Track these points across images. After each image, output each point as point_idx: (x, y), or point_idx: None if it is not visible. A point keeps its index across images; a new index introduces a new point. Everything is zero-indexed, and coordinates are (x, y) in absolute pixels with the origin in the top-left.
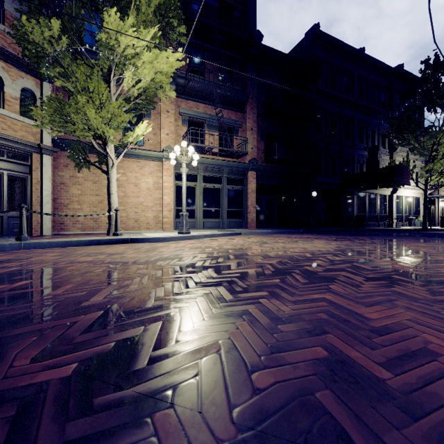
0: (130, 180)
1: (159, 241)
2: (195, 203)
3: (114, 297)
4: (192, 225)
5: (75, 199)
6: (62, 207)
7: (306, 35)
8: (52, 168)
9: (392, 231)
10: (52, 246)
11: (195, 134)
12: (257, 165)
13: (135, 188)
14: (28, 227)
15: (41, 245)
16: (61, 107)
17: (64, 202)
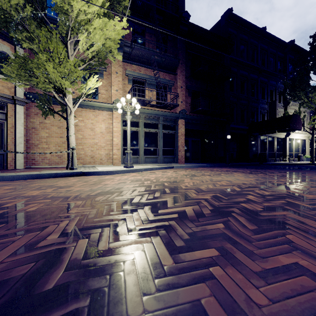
0: (87, 125)
1: (107, 174)
2: (138, 144)
3: (13, 262)
4: (136, 161)
5: (43, 140)
6: (33, 147)
7: (222, 17)
8: (25, 116)
9: (288, 165)
10: (14, 179)
11: (138, 90)
12: (185, 114)
13: (91, 132)
14: (5, 162)
15: (4, 178)
16: (25, 64)
17: (35, 143)
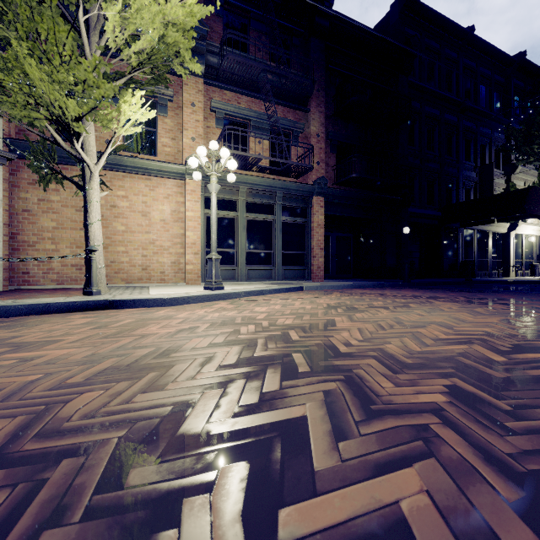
0: (135, 206)
1: (165, 305)
2: (234, 243)
3: None
4: (230, 275)
5: (47, 235)
6: (25, 248)
7: (393, 6)
8: (7, 186)
9: (520, 283)
10: None
11: (235, 140)
12: (325, 187)
13: (143, 219)
14: None
15: None
16: None
17: (29, 240)
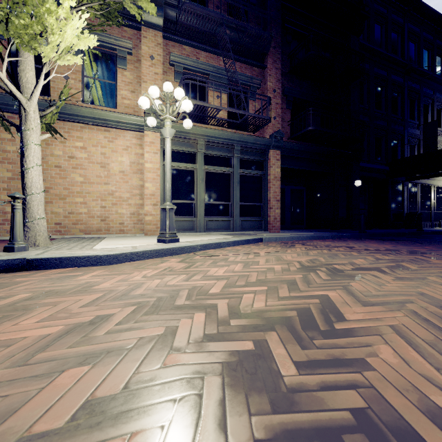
0: (94, 157)
1: (101, 263)
2: (193, 194)
3: None
4: (189, 226)
5: (2, 185)
6: None
7: None
8: None
9: None
10: None
11: (194, 95)
12: (281, 141)
13: (102, 170)
14: None
15: None
16: None
17: None
